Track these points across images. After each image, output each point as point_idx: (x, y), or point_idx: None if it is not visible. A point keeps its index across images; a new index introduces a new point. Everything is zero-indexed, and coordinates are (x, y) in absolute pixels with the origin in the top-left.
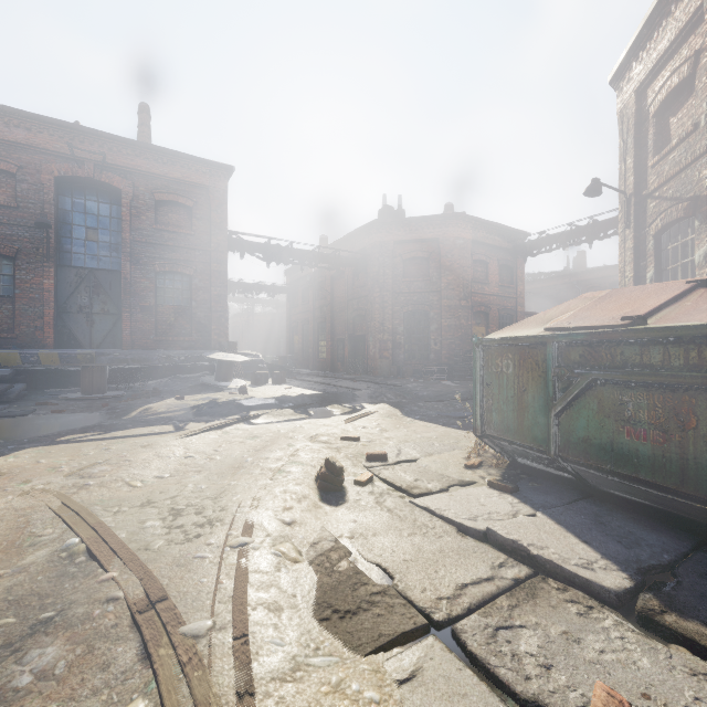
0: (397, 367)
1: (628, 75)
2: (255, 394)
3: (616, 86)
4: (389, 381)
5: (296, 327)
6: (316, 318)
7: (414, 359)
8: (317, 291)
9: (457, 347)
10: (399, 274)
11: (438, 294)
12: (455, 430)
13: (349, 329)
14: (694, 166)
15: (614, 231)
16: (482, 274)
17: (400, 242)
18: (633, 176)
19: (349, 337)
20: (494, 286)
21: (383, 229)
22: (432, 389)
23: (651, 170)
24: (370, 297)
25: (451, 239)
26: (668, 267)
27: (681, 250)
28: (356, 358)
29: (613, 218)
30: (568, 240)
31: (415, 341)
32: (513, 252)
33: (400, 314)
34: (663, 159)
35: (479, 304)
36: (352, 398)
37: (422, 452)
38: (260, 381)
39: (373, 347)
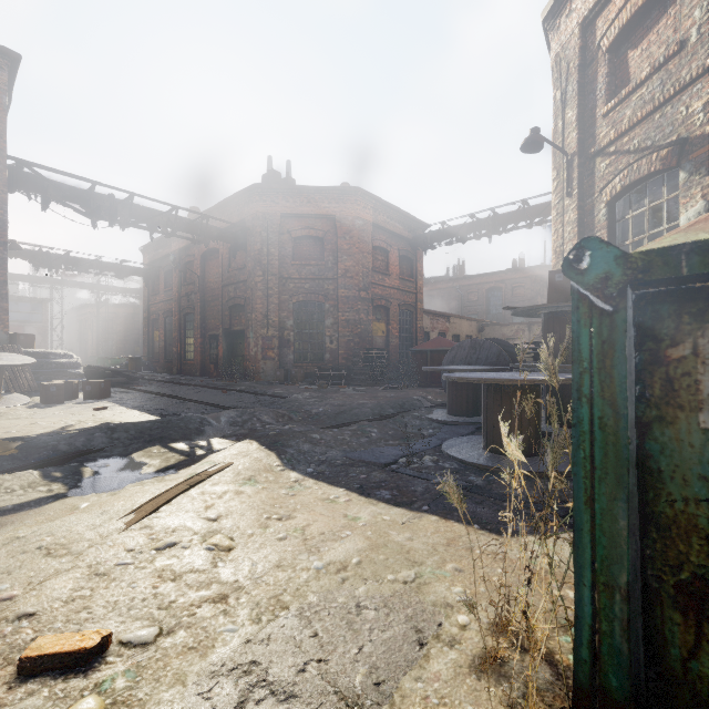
0: (284, 370)
1: (569, 7)
2: (2, 429)
3: (551, 26)
4: (272, 390)
5: (157, 320)
6: (182, 309)
7: (306, 360)
8: (184, 274)
9: (357, 346)
10: (287, 255)
11: (334, 282)
12: (390, 510)
13: (224, 323)
14: (677, 99)
15: (513, 226)
16: (382, 263)
17: (289, 215)
18: (577, 130)
19: (224, 333)
20: (395, 278)
21: (268, 196)
22: (330, 402)
23: (602, 121)
24: (251, 282)
25: (349, 217)
26: (627, 242)
27: (649, 217)
28: (233, 359)
29: (513, 211)
30: (469, 233)
31: (308, 339)
32: (413, 243)
33: (289, 304)
34: (622, 102)
35: (380, 297)
36: (198, 428)
37: (328, 701)
38: (55, 397)
39: (255, 345)
